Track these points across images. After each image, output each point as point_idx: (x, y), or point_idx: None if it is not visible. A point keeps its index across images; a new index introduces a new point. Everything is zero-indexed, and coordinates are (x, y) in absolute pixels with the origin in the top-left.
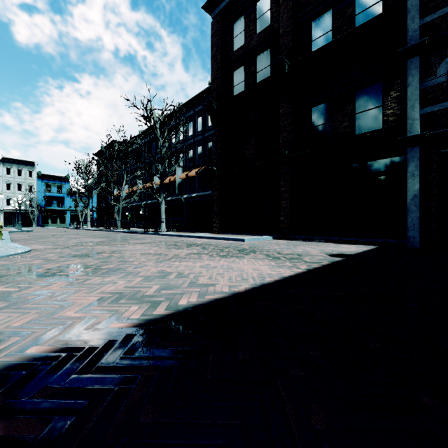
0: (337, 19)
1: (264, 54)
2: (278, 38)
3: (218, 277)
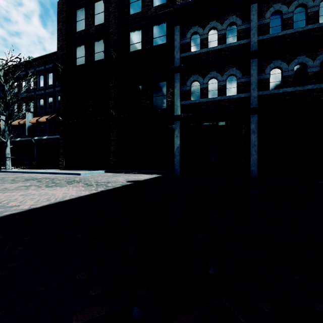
0: (144, 37)
1: (99, 41)
2: (109, 35)
3: (28, 200)
